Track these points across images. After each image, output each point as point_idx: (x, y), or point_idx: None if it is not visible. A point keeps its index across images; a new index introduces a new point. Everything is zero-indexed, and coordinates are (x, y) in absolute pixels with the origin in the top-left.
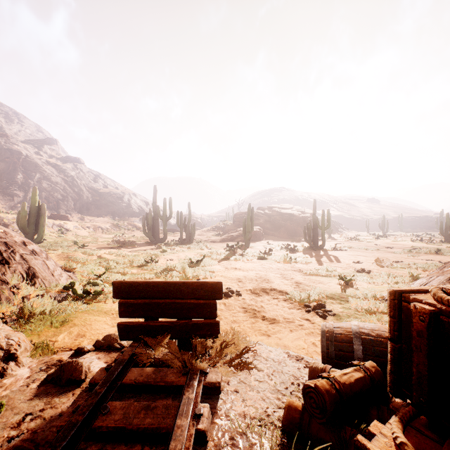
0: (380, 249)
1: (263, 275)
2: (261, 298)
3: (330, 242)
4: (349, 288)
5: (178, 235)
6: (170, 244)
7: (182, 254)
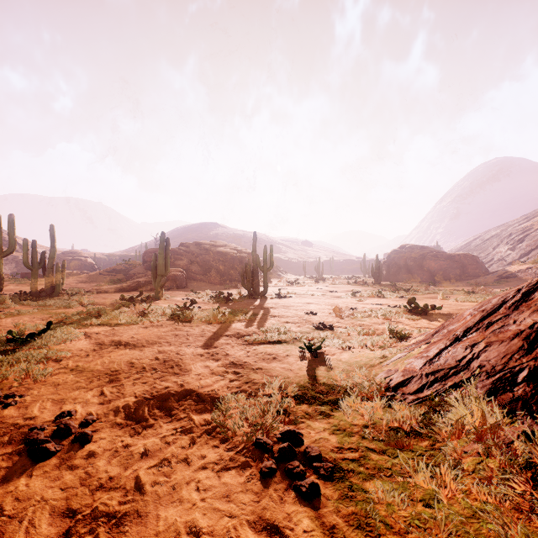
0: (326, 294)
1: (171, 355)
2: (149, 436)
3: (272, 288)
4: (321, 365)
5: (41, 284)
6: (0, 300)
7: (10, 321)
